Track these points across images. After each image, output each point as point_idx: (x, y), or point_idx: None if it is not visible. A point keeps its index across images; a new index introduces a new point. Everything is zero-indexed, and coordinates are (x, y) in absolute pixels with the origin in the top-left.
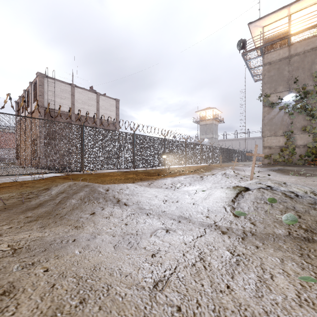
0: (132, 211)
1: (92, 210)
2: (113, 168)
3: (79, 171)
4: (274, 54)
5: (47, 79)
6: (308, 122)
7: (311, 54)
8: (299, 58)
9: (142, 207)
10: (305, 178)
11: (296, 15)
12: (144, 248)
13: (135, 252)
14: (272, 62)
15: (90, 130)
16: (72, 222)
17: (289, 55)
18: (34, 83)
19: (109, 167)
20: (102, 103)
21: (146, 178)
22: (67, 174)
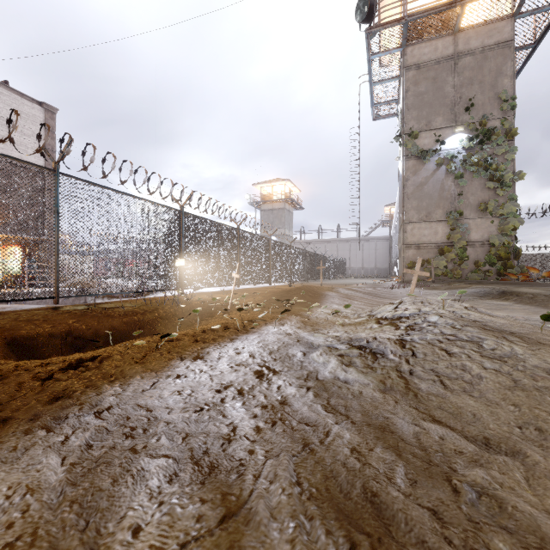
0: None
1: None
2: None
3: None
4: (426, 48)
5: None
6: (491, 193)
7: (495, 55)
8: (475, 61)
9: None
10: None
11: None
12: None
13: None
14: (422, 63)
15: None
16: None
17: (455, 53)
18: None
19: None
20: None
21: None
22: None
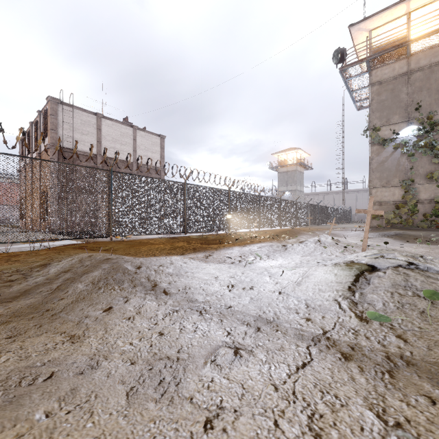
0: (174, 305)
1: (109, 302)
2: (154, 232)
3: (104, 237)
4: (386, 70)
5: (62, 107)
6: (436, 166)
7: None
8: (423, 75)
9: (193, 298)
10: None
11: (418, 12)
12: (190, 399)
13: (170, 411)
14: (383, 80)
15: (122, 177)
16: (68, 327)
17: (408, 71)
18: (44, 113)
19: (149, 231)
20: (141, 141)
21: (202, 247)
22: (87, 242)
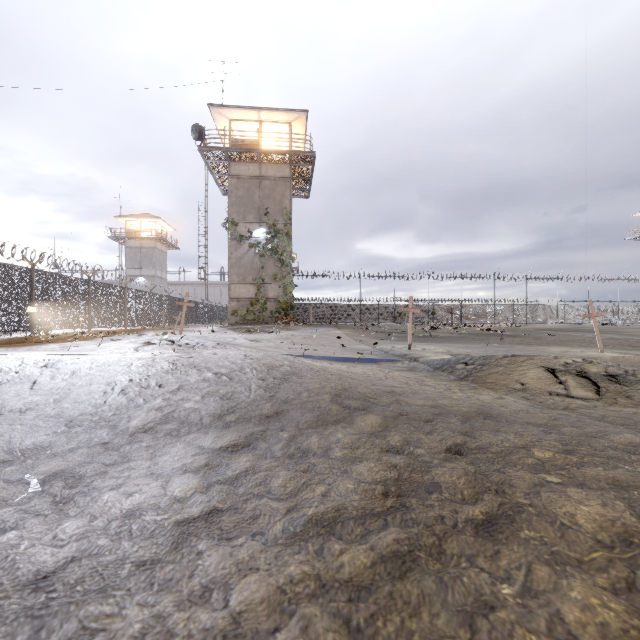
0: None
1: None
2: None
3: None
4: (243, 166)
5: None
6: (279, 269)
7: (282, 184)
8: (271, 184)
9: None
10: (253, 334)
11: (268, 125)
12: None
13: None
14: (241, 176)
15: None
16: None
17: (260, 176)
18: None
19: None
20: None
21: None
22: None
